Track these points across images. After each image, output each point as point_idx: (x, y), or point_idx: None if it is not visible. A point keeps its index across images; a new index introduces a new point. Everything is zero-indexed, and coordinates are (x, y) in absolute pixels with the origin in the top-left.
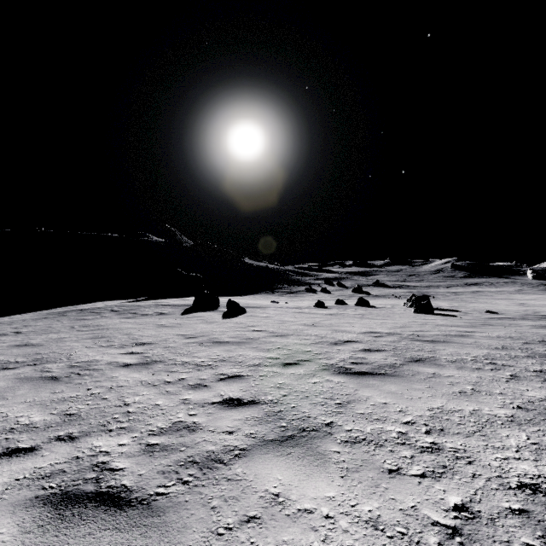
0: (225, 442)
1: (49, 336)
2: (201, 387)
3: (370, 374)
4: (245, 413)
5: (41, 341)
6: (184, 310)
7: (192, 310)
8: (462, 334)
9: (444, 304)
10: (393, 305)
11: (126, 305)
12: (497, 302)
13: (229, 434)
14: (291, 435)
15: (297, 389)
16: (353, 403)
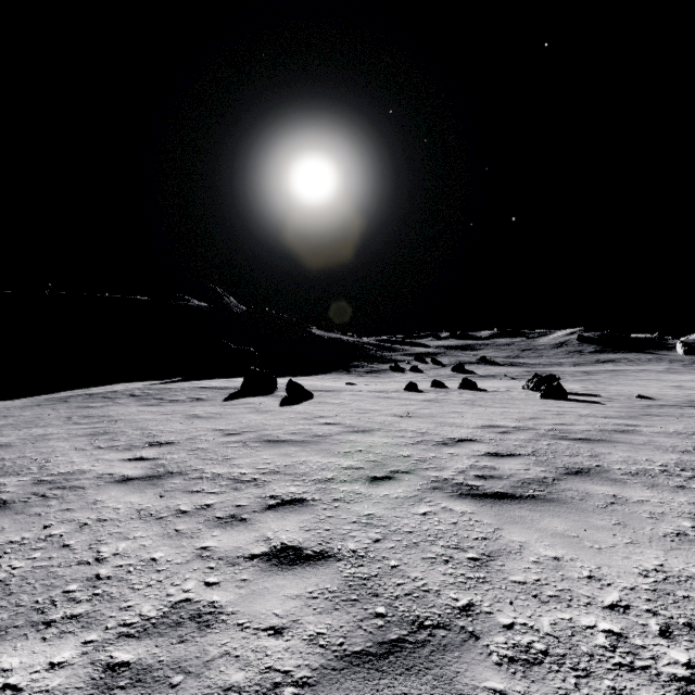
0: (266, 659)
1: (30, 432)
2: (236, 523)
3: (512, 498)
4: (307, 580)
5: (14, 440)
6: (229, 394)
7: (239, 394)
8: (624, 429)
9: (576, 387)
10: (509, 388)
11: (152, 388)
12: (645, 384)
13: (274, 636)
14: (397, 639)
15: (396, 527)
16: (499, 557)
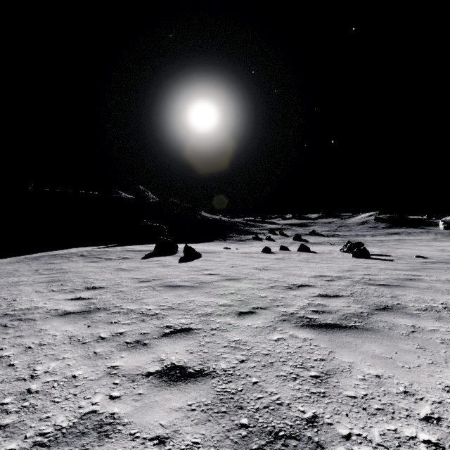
0: None
1: (8, 279)
2: (139, 347)
3: (340, 328)
4: (188, 394)
5: None
6: (145, 254)
7: (152, 254)
8: (412, 278)
9: (375, 250)
10: (331, 251)
11: (95, 251)
12: (420, 248)
13: (158, 445)
14: (257, 449)
15: (257, 350)
16: (334, 375)
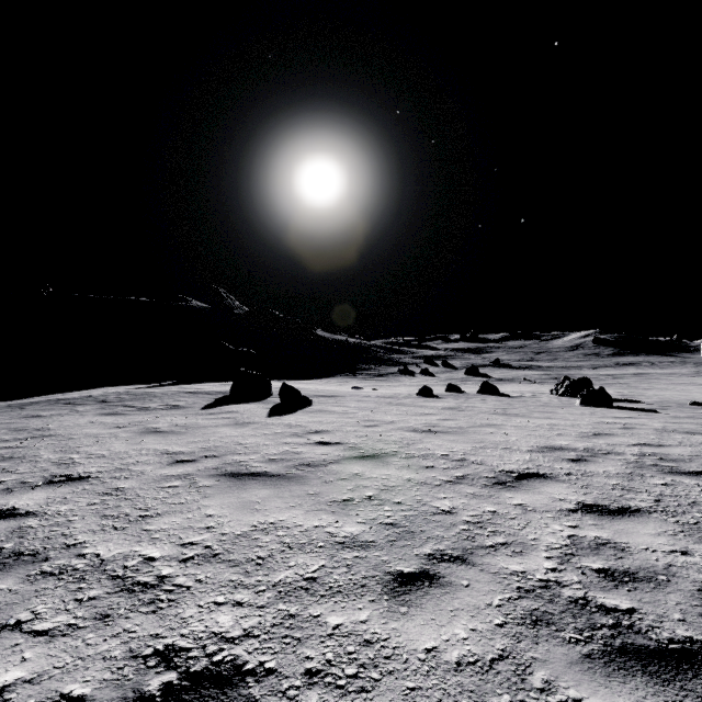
0: None
1: None
2: None
3: None
4: None
5: None
6: (213, 400)
7: (226, 400)
8: None
9: (609, 392)
10: (534, 393)
11: (131, 393)
12: (684, 388)
13: None
14: None
15: None
16: None
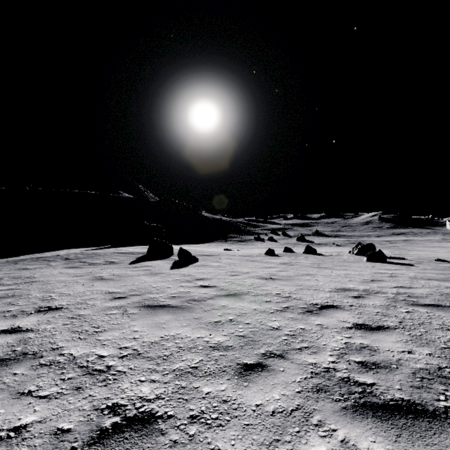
0: None
1: None
2: None
3: (428, 416)
4: None
5: None
6: (136, 258)
7: (144, 258)
8: None
9: (386, 252)
10: (339, 253)
11: (84, 253)
12: (434, 250)
13: None
14: None
15: None
16: None
